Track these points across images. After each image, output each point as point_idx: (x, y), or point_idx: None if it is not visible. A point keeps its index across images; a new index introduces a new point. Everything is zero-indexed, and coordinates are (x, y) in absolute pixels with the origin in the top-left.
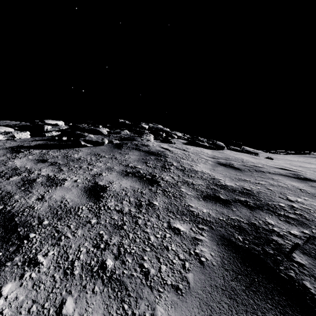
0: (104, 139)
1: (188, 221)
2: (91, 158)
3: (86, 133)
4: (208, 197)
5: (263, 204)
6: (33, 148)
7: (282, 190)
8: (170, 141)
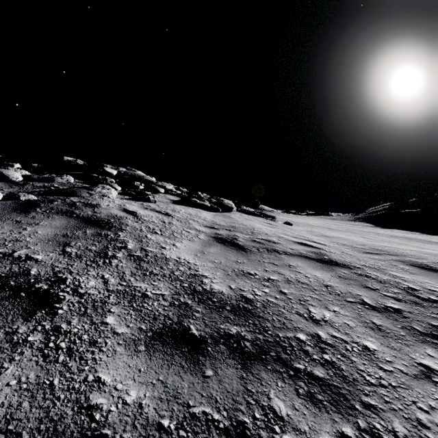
0: None
1: None
2: None
3: None
4: (162, 336)
5: (270, 342)
6: None
7: (302, 292)
8: (147, 199)
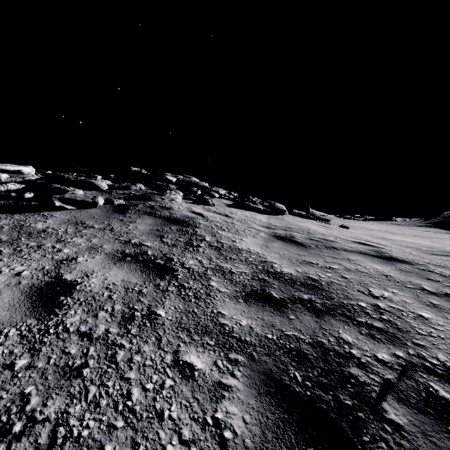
0: (97, 197)
1: (212, 346)
2: (67, 229)
3: (70, 187)
4: (253, 296)
5: (336, 305)
6: None
7: (362, 278)
8: (207, 202)
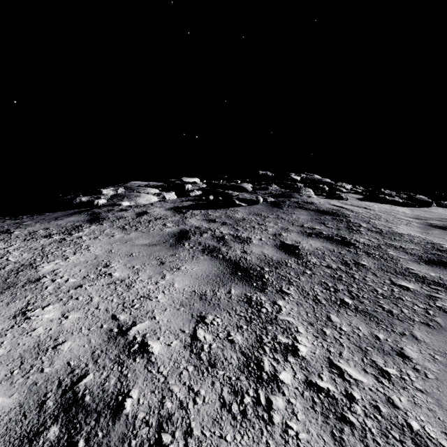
0: (258, 197)
1: (414, 281)
2: (255, 218)
3: (229, 191)
4: (432, 262)
5: None
6: (190, 209)
7: None
8: (340, 197)
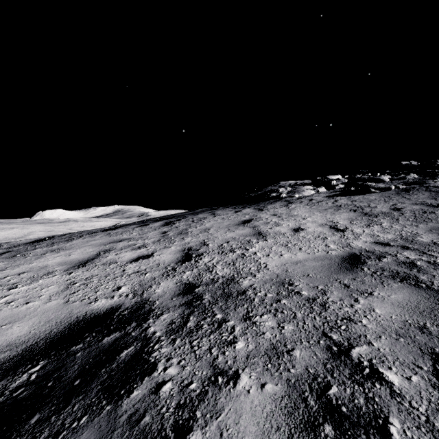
0: (390, 185)
1: None
2: (384, 198)
3: (368, 183)
4: None
5: None
6: (338, 196)
7: None
8: None
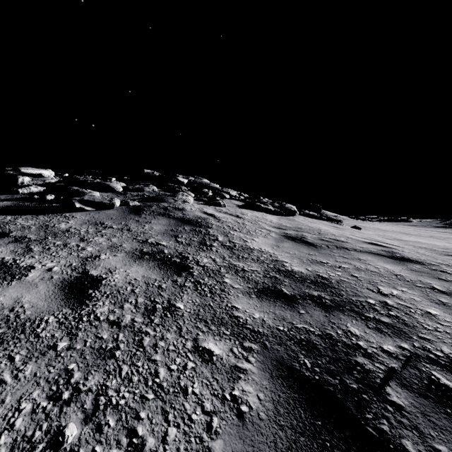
0: (114, 199)
1: (228, 336)
2: (88, 229)
3: (87, 189)
4: (265, 292)
5: (345, 301)
6: None
7: (371, 277)
8: (218, 203)
